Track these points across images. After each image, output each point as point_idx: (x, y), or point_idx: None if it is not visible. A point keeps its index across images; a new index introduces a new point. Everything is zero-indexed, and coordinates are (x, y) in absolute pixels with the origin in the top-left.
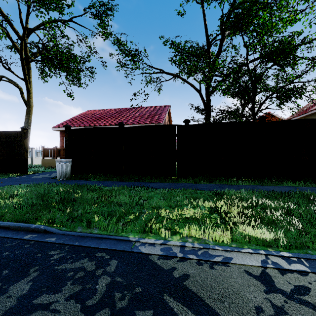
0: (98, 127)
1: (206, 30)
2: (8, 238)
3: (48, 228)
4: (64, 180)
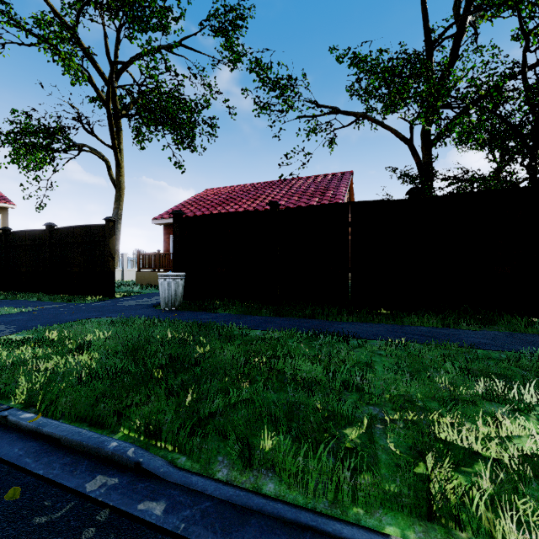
0: (232, 212)
1: (426, 20)
2: (50, 483)
3: (145, 458)
4: (172, 311)
